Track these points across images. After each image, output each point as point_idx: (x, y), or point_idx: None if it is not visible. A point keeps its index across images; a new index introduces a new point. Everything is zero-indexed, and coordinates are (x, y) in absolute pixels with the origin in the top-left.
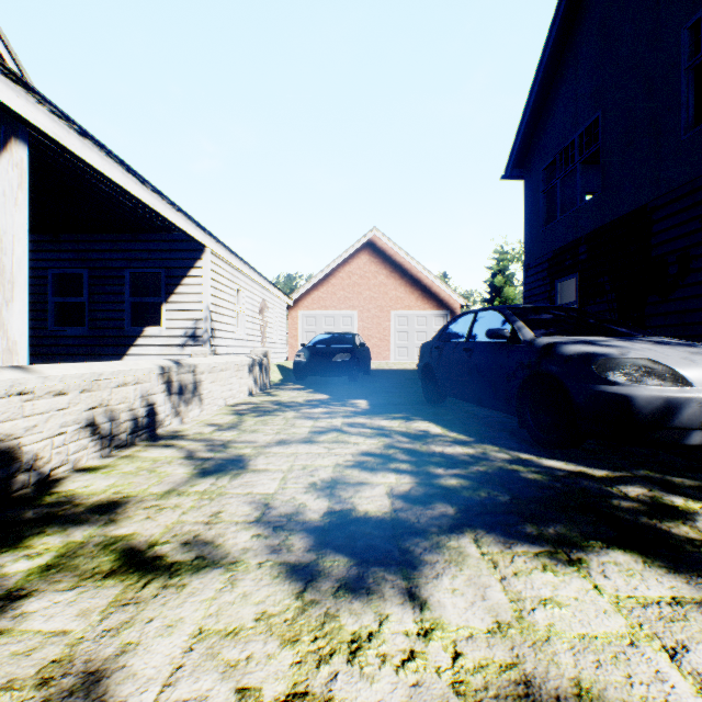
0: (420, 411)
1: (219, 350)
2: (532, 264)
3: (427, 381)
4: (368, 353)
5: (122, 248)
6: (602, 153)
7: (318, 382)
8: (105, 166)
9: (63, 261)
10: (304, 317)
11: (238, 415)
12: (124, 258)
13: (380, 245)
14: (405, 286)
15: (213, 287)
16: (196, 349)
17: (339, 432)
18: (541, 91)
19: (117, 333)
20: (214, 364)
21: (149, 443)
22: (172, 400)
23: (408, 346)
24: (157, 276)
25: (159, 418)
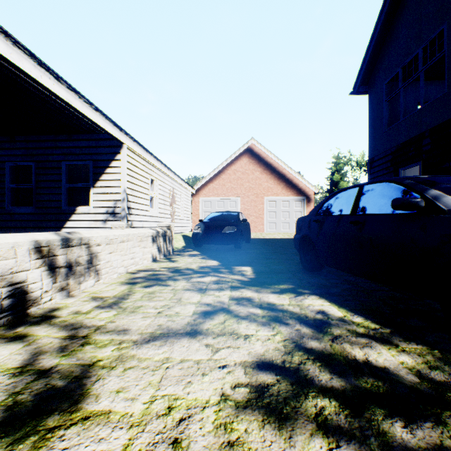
0: (304, 282)
1: (135, 224)
2: (376, 158)
3: (305, 251)
4: (248, 227)
5: (60, 146)
6: (448, 58)
7: (211, 248)
8: (12, 54)
9: (17, 156)
10: (203, 201)
11: (131, 284)
12: (62, 153)
13: (256, 150)
14: (274, 179)
15: (130, 176)
16: (115, 223)
17: (226, 314)
18: (386, 20)
19: (57, 211)
20: (112, 236)
21: (2, 332)
22: (54, 275)
23: (276, 221)
24: (87, 168)
25: (32, 296)
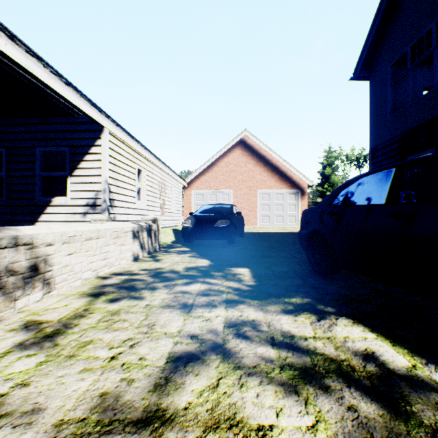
0: (320, 292)
1: (119, 217)
2: (379, 147)
3: (314, 249)
4: (242, 220)
5: (34, 130)
6: None
7: (202, 244)
8: None
9: None
10: (195, 194)
11: (93, 297)
12: (36, 138)
13: (249, 142)
14: (267, 172)
15: (112, 164)
16: (95, 216)
17: (220, 362)
18: None
19: (30, 203)
20: (73, 233)
21: None
22: None
23: (269, 215)
24: (65, 155)
25: None
